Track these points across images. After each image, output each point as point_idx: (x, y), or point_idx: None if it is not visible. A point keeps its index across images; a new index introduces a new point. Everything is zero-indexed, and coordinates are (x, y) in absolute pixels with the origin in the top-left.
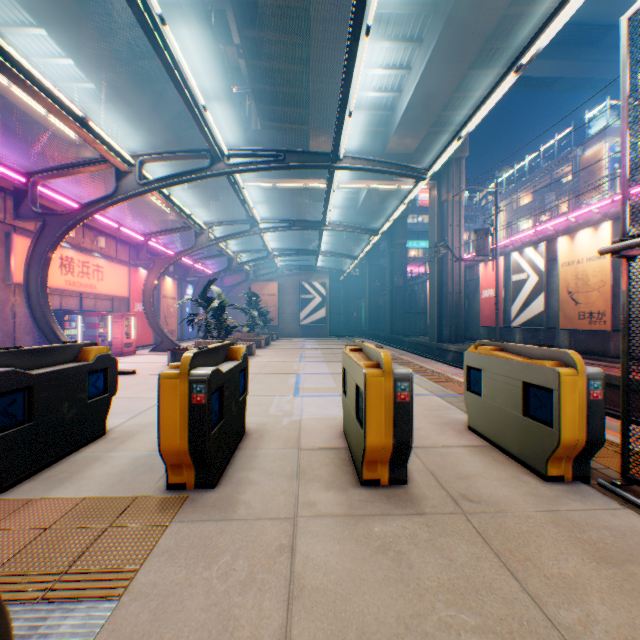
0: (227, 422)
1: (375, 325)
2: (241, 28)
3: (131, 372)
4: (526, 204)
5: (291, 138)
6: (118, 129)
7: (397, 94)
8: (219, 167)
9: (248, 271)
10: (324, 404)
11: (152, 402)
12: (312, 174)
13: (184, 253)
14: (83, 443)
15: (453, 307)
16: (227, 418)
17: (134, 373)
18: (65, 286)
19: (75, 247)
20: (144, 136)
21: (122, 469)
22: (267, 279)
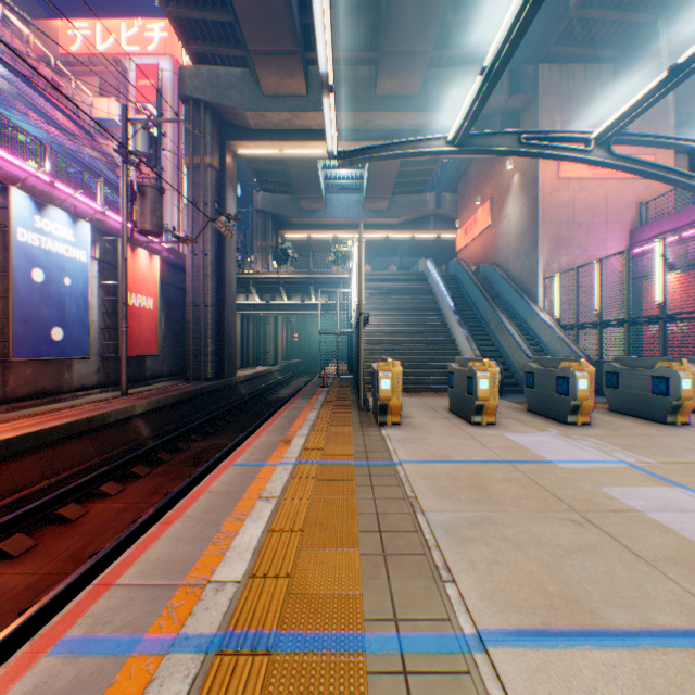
0: (537, 393)
1: None
2: None
3: None
4: None
5: None
6: None
7: None
8: None
9: None
10: (547, 445)
11: None
12: None
13: None
14: (644, 417)
15: None
16: (537, 391)
17: None
18: None
19: None
20: None
21: None
22: None
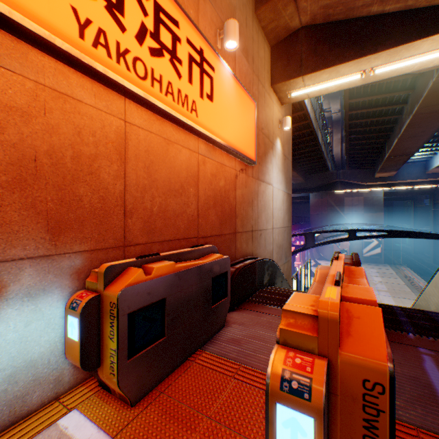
0: None
1: (418, 250)
2: (347, 156)
3: None
4: None
5: (362, 171)
6: None
7: (433, 155)
8: None
9: None
10: None
11: None
12: (374, 185)
13: None
14: None
15: None
16: None
17: None
18: None
19: None
20: (292, 182)
21: None
22: None
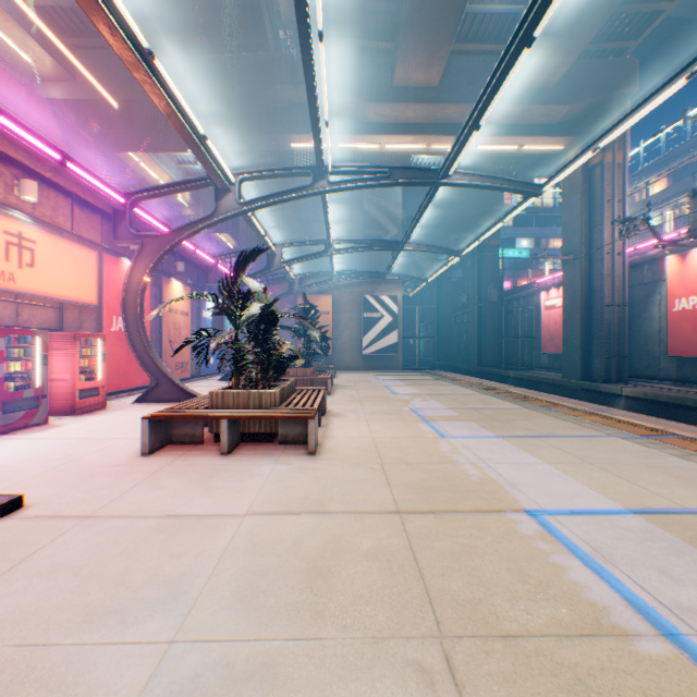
0: None
1: (445, 354)
2: None
3: None
4: (662, 191)
5: (364, 66)
6: (100, 54)
7: None
8: None
9: (292, 279)
10: None
11: None
12: (392, 127)
13: (195, 227)
14: None
15: (613, 327)
16: None
17: (6, 510)
18: None
19: None
20: None
21: None
22: (316, 291)
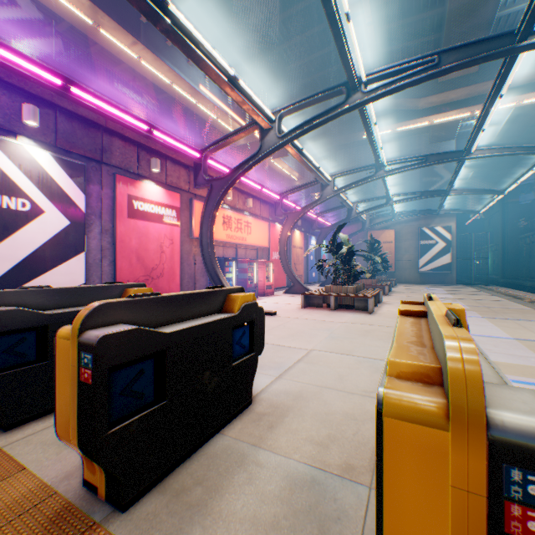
0: None
1: (511, 273)
2: None
3: (271, 313)
4: None
5: None
6: None
7: None
8: (354, 99)
9: (363, 221)
10: None
11: (294, 355)
12: (438, 108)
13: (311, 206)
14: (226, 419)
15: None
16: None
17: (273, 314)
18: (225, 239)
19: (232, 208)
20: None
21: (273, 514)
22: (381, 227)
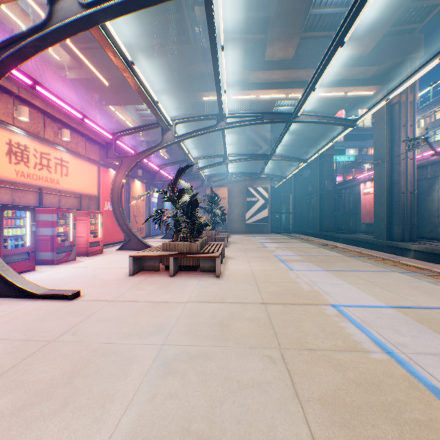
0: None
1: (299, 223)
2: None
3: (69, 296)
4: None
5: (247, 49)
6: (95, 52)
7: None
8: None
9: (203, 178)
10: None
11: None
12: (264, 85)
13: (150, 151)
14: None
15: (407, 206)
16: None
17: (74, 296)
18: (14, 177)
19: (31, 135)
20: None
21: None
22: (218, 185)
